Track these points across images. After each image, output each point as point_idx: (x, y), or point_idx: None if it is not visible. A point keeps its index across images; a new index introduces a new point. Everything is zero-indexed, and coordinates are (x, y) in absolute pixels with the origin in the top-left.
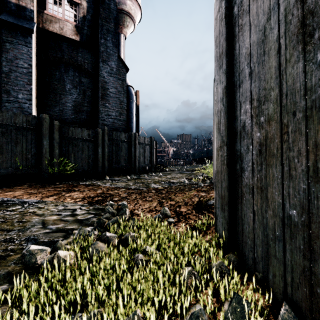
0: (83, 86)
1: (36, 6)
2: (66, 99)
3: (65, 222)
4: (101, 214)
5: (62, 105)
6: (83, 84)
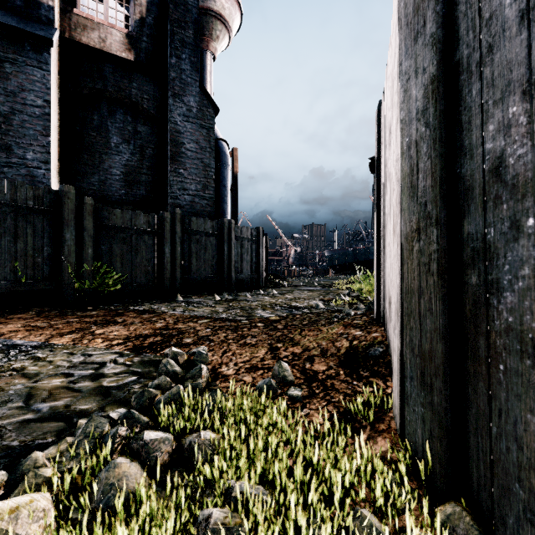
0: (141, 139)
1: (59, 1)
2: (111, 162)
3: (74, 393)
4: (153, 375)
5: (104, 172)
6: (140, 136)
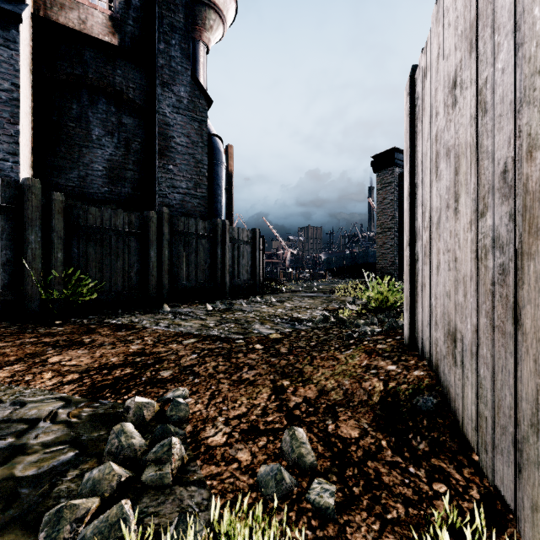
0: (126, 132)
1: None
2: (92, 156)
3: None
4: (100, 448)
5: (84, 167)
6: (125, 129)
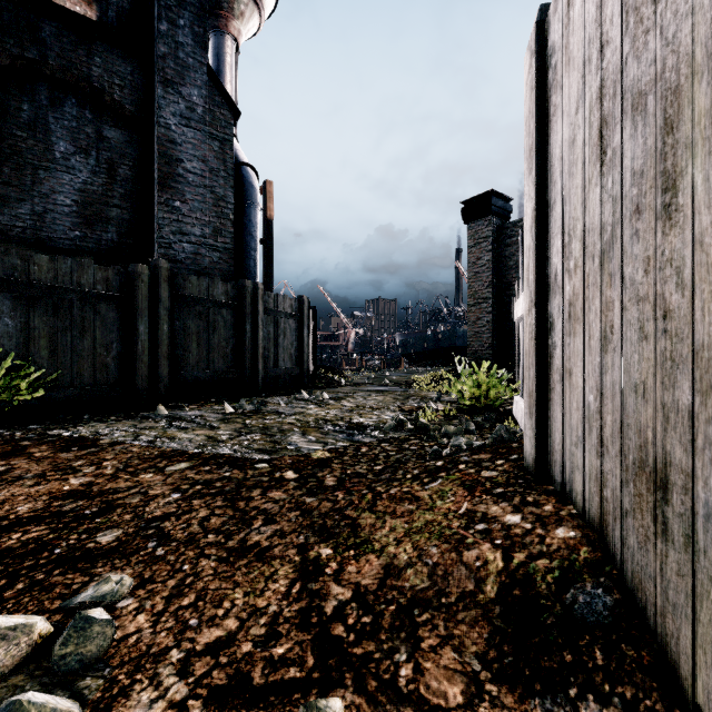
0: (109, 150)
1: None
2: (54, 184)
3: None
4: None
5: (41, 199)
6: (108, 145)
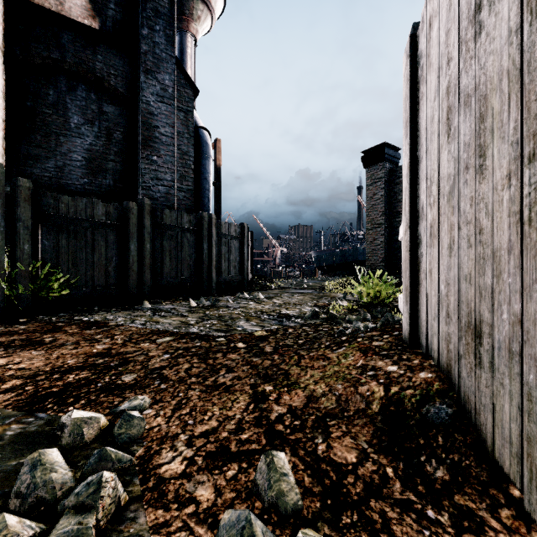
0: (107, 120)
1: None
2: (70, 146)
3: None
4: (12, 485)
5: (61, 156)
6: (106, 117)
